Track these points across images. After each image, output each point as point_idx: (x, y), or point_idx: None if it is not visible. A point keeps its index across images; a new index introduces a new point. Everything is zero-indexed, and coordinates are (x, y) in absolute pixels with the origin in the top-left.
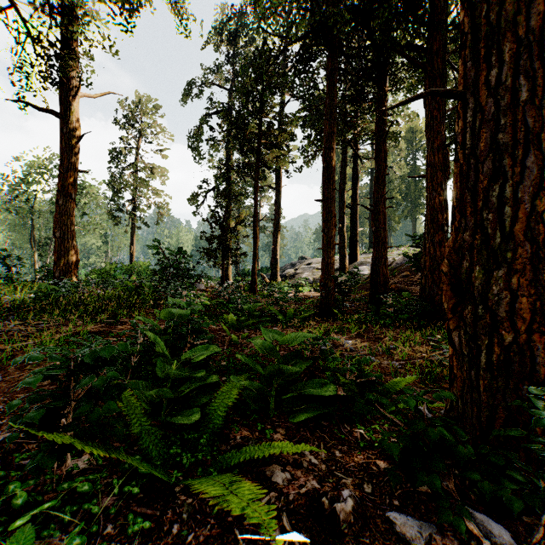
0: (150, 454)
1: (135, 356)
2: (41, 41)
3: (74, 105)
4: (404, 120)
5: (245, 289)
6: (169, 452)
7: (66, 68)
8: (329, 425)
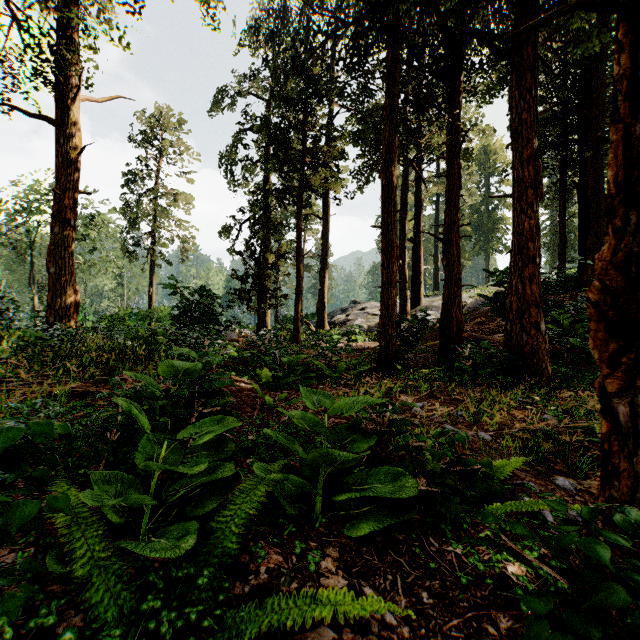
0: (102, 615)
1: (116, 431)
2: (30, 28)
3: (73, 110)
4: (476, 136)
5: (286, 339)
6: (140, 608)
7: (64, 64)
8: (406, 539)
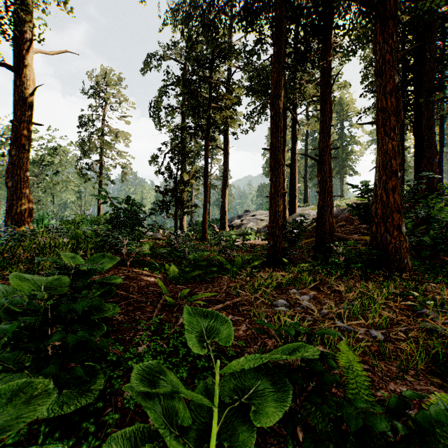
0: None
1: None
2: None
3: (28, 59)
4: (336, 89)
5: (197, 238)
6: None
7: (20, 22)
8: None
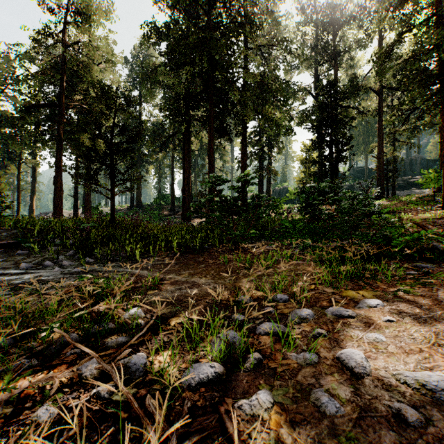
0: None
1: None
2: None
3: None
4: None
5: None
6: None
7: None
8: None
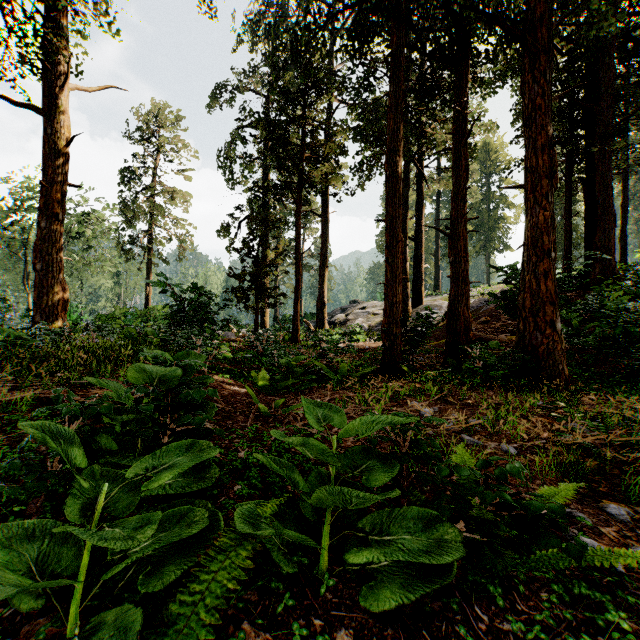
0: None
1: None
2: (14, 11)
3: (61, 98)
4: (479, 132)
5: (285, 339)
6: None
7: (51, 50)
8: (443, 609)
